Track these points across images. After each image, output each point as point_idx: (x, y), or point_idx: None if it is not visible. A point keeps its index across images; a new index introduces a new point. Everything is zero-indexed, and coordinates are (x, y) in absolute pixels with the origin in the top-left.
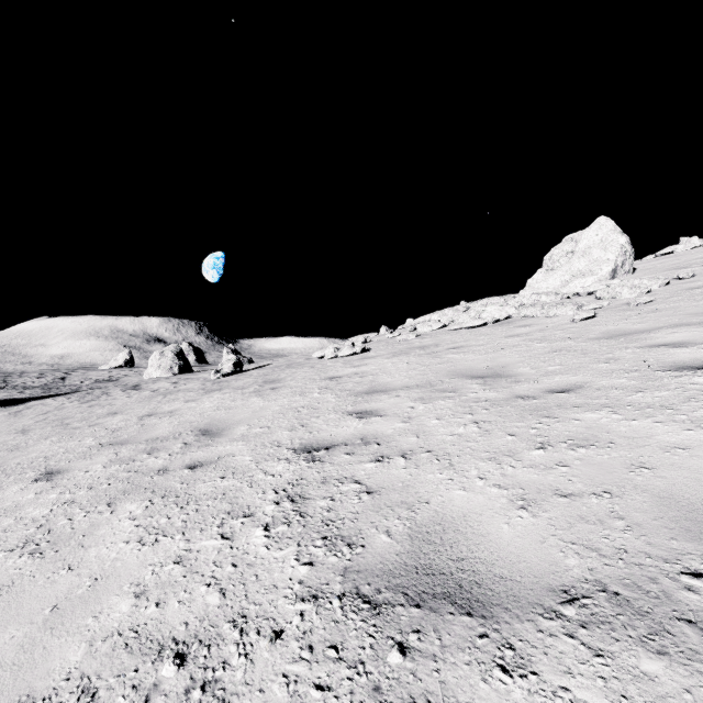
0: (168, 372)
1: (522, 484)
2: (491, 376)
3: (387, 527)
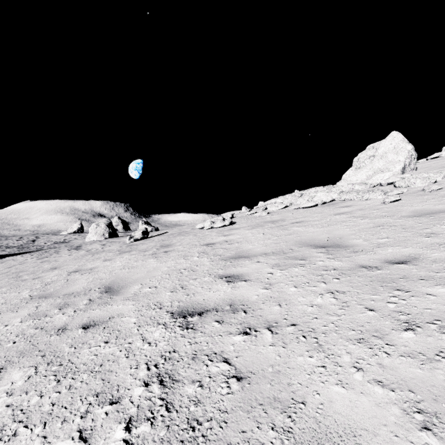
0: (101, 237)
1: (409, 384)
2: (331, 246)
3: (261, 444)
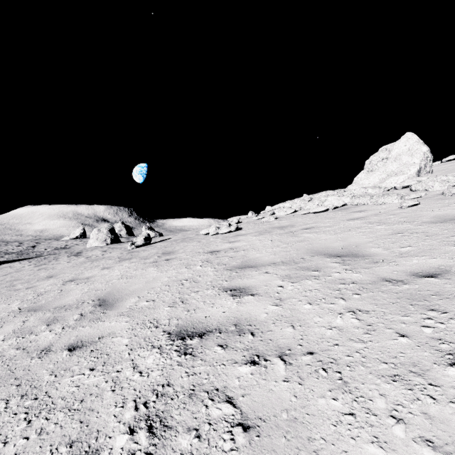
0: (103, 243)
1: None
2: (347, 255)
3: None
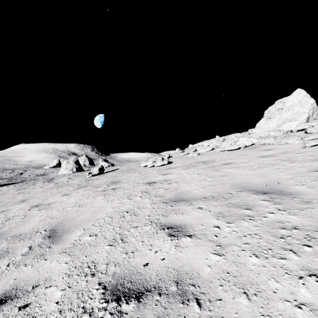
0: (70, 171)
1: None
2: (273, 192)
3: None
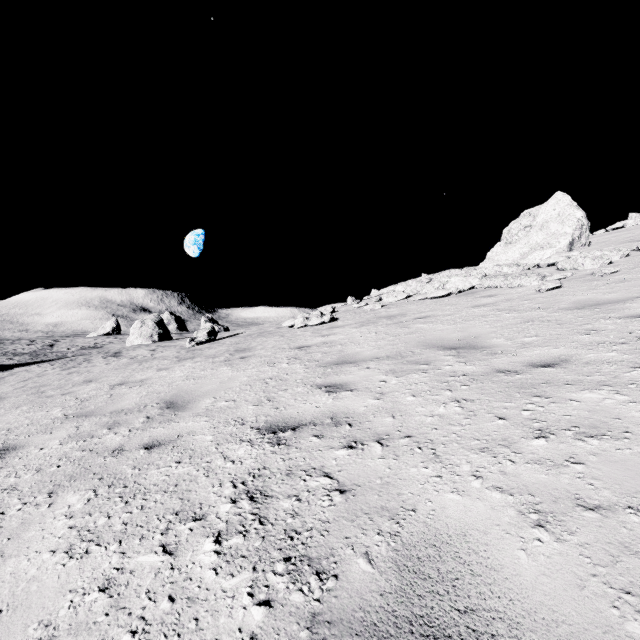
0: (149, 340)
1: (530, 488)
2: (464, 347)
3: (365, 547)
